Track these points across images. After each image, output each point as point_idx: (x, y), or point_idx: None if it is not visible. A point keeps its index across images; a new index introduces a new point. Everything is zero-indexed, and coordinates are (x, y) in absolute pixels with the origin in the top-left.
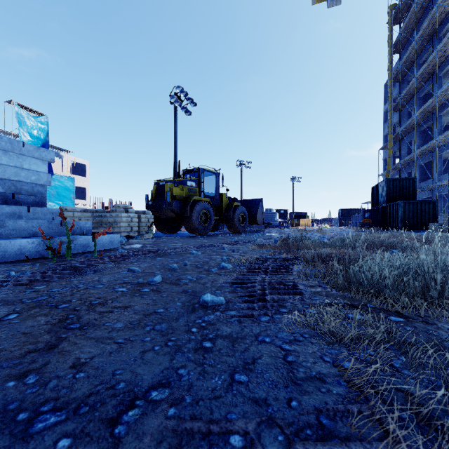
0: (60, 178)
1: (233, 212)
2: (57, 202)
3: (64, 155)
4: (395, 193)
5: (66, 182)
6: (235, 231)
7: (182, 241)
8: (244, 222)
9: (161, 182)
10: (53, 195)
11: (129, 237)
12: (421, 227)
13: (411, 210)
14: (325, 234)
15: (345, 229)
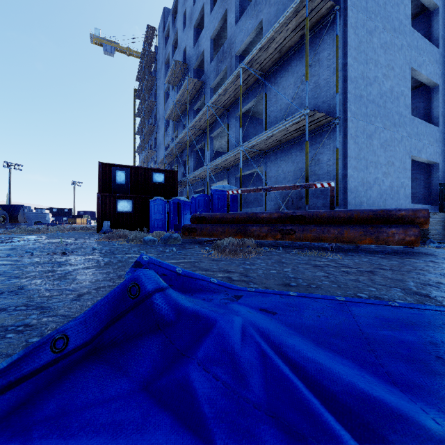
0: None
1: None
2: None
3: None
4: None
5: None
6: None
7: None
8: (5, 221)
9: None
10: None
11: None
12: None
13: None
14: None
15: None
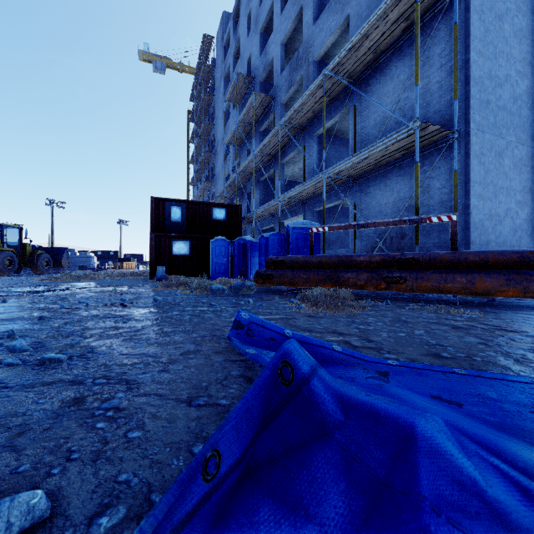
0: None
1: (38, 258)
2: None
3: None
4: None
5: None
6: (39, 272)
7: None
8: (48, 265)
9: None
10: None
11: None
12: None
13: None
14: None
15: None
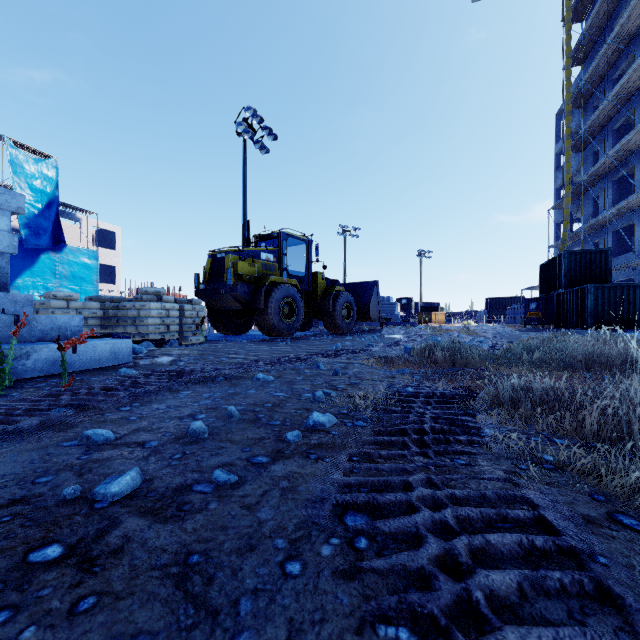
0: (76, 252)
1: (334, 302)
2: (72, 287)
3: (83, 218)
4: (578, 273)
5: (86, 257)
6: (336, 330)
7: (249, 350)
8: (350, 316)
9: (219, 254)
10: (66, 277)
11: (163, 342)
12: (623, 325)
13: (606, 298)
14: (478, 336)
15: (501, 328)
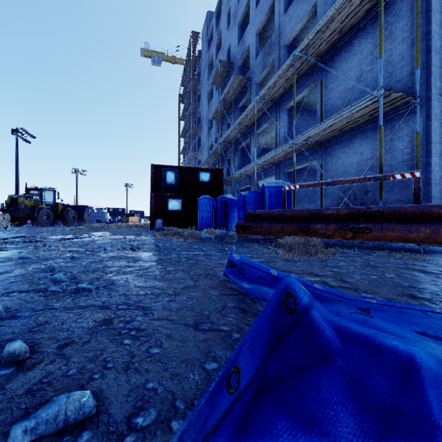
0: None
1: (67, 214)
2: None
3: None
4: None
5: None
6: (68, 225)
7: None
8: (74, 219)
9: (15, 196)
10: None
11: None
12: None
13: None
14: None
15: None
